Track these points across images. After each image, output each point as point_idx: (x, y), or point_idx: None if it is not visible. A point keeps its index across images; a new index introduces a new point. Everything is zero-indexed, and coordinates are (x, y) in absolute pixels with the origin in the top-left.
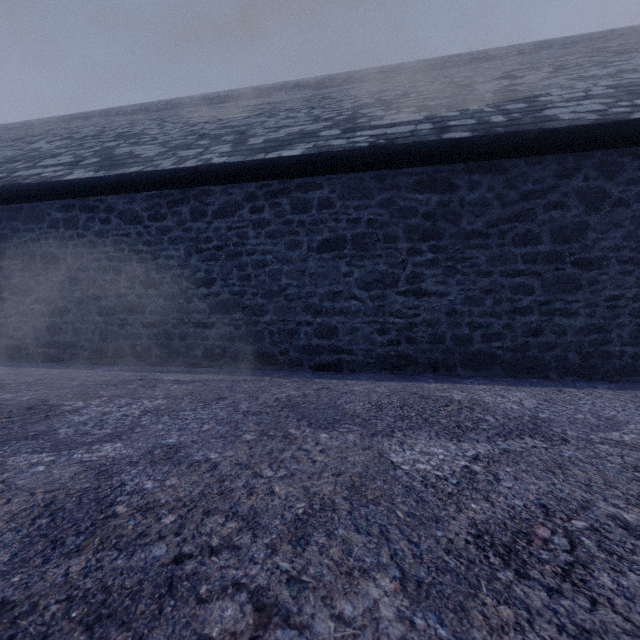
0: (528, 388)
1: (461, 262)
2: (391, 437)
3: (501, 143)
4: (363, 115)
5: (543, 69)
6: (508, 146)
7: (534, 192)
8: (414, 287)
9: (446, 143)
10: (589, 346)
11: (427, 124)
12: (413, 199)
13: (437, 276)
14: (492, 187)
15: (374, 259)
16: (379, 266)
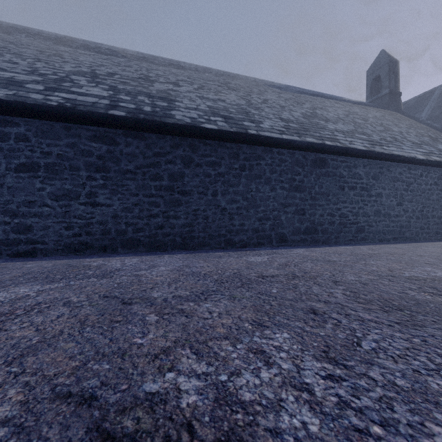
0: (146, 256)
1: (121, 187)
2: (3, 288)
3: (140, 124)
4: (71, 80)
5: (194, 85)
6: (144, 126)
7: (160, 153)
8: (91, 200)
9: (109, 116)
10: (185, 233)
11: (107, 100)
12: (90, 145)
13: (106, 194)
14: (138, 147)
15: (62, 180)
16: (66, 185)
